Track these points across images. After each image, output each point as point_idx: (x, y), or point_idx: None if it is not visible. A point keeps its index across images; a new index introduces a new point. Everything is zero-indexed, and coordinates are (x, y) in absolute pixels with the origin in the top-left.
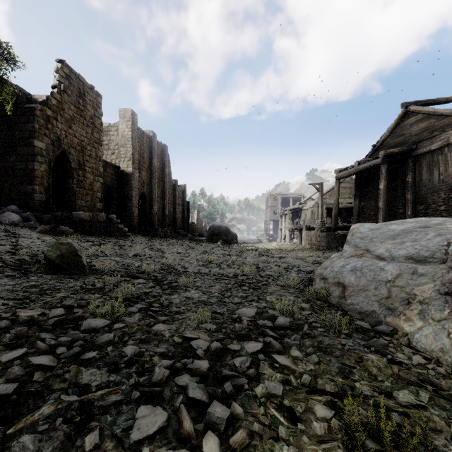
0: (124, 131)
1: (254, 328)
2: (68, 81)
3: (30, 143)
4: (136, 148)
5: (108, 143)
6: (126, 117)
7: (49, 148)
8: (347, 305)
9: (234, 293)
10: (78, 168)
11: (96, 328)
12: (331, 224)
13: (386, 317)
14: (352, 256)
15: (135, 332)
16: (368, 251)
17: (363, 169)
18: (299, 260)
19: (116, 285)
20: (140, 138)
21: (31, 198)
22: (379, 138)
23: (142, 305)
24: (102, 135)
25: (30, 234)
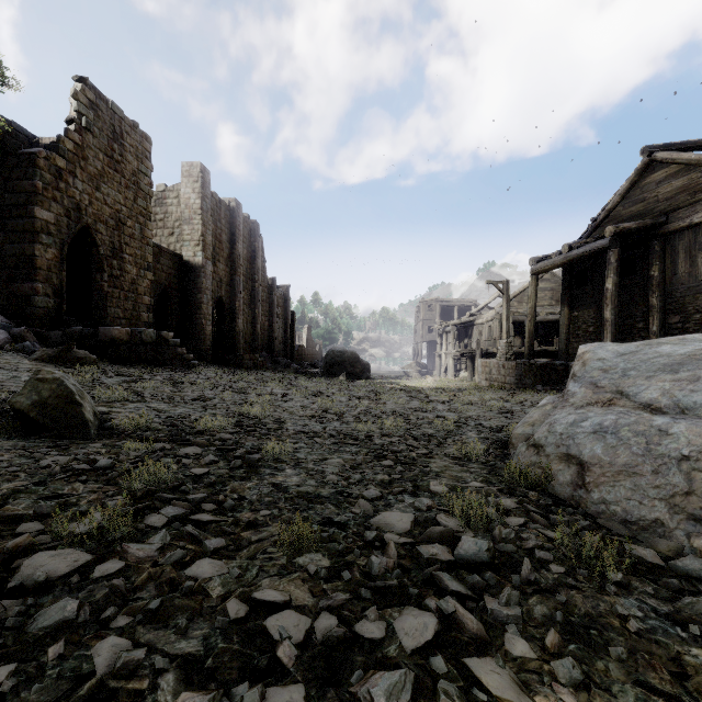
0: (189, 198)
1: (413, 566)
2: (95, 113)
3: (27, 213)
4: (209, 226)
5: (163, 217)
6: (192, 176)
7: (62, 222)
8: (594, 503)
9: (368, 474)
10: (110, 255)
11: (50, 577)
12: (522, 348)
13: (692, 538)
14: (591, 404)
15: (140, 588)
16: (623, 395)
17: (577, 256)
18: (474, 408)
19: (141, 461)
20: (215, 209)
21: (30, 304)
22: (603, 207)
23: (177, 509)
24: (154, 204)
25: (16, 363)
